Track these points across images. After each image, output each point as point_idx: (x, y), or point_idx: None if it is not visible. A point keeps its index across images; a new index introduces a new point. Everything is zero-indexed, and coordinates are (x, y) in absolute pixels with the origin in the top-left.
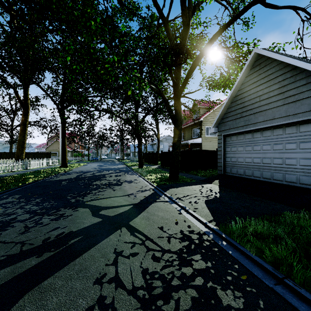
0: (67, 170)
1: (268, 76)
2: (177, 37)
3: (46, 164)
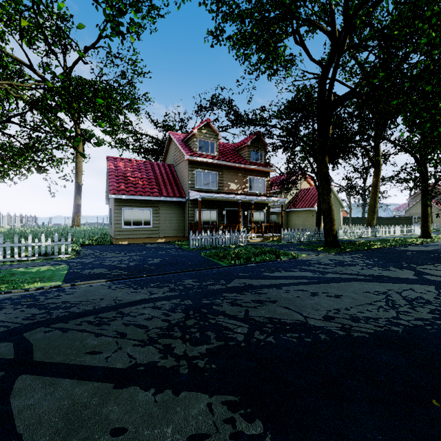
0: (426, 242)
1: None
2: None
3: (400, 233)
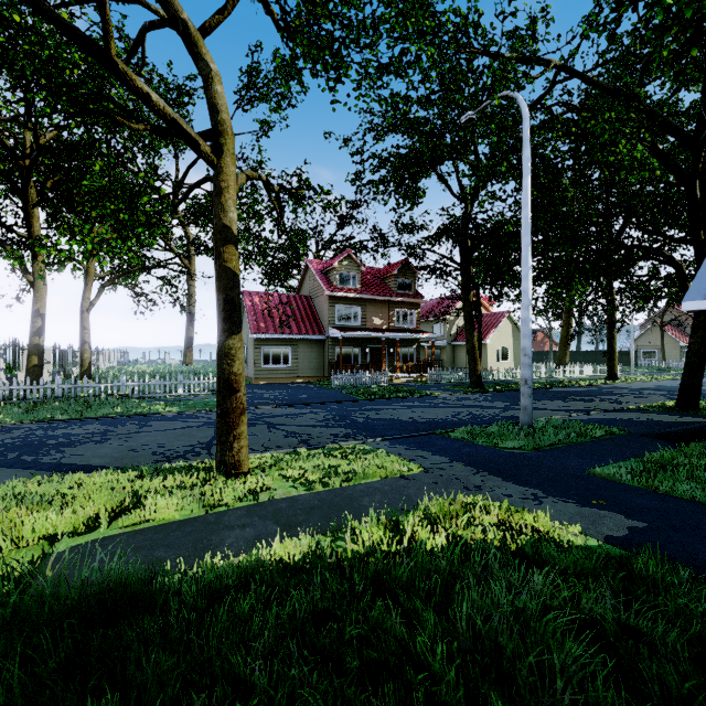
0: (599, 383)
1: None
2: None
3: (590, 374)
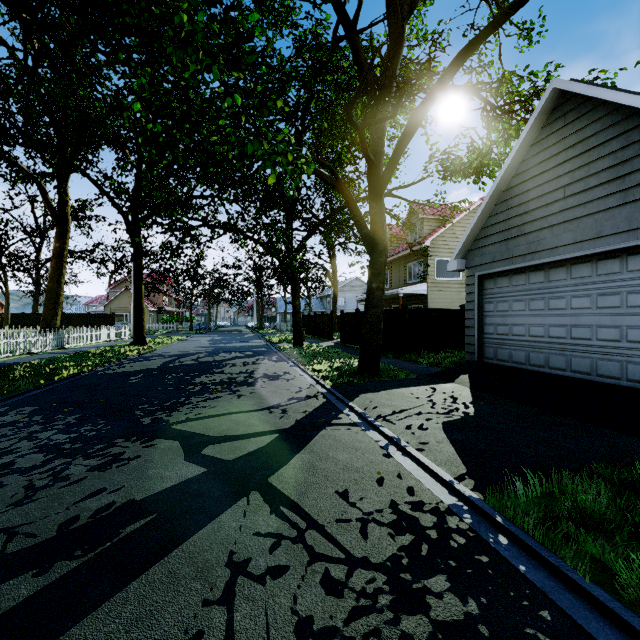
0: (145, 351)
1: (585, 141)
2: (376, 65)
3: (103, 339)
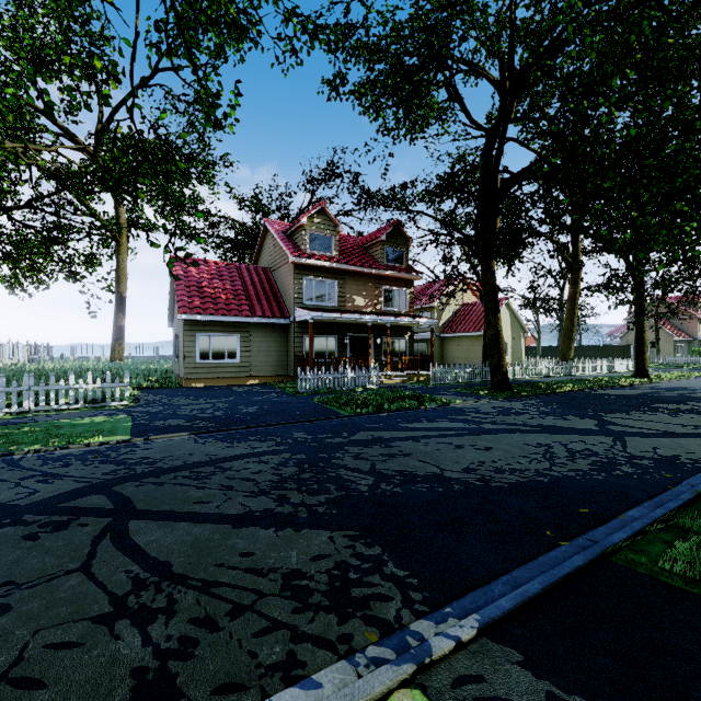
0: (639, 382)
1: None
2: None
3: (606, 370)
